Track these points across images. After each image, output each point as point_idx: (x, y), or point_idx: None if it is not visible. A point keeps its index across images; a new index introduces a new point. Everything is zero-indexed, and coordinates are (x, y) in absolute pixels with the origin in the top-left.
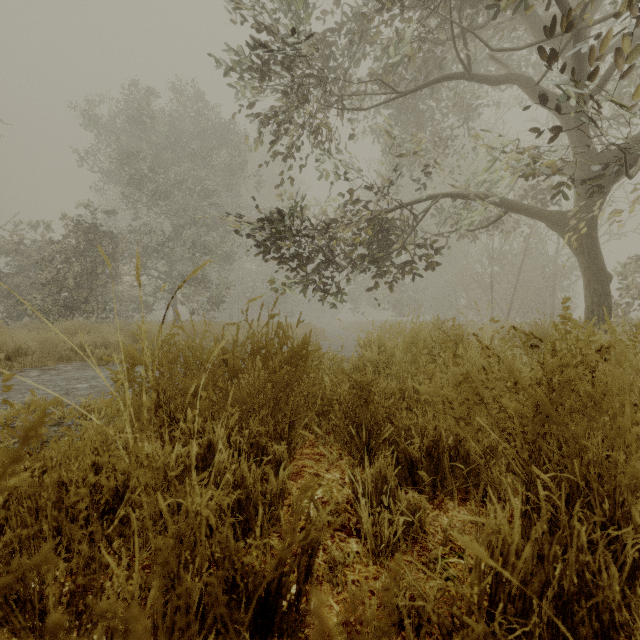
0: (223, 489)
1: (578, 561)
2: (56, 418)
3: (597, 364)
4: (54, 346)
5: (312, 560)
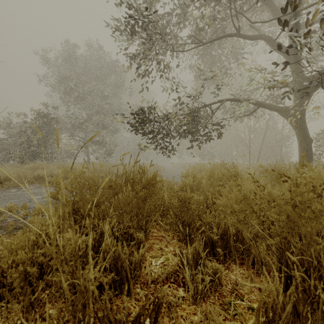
0: (107, 261)
1: (323, 319)
2: (22, 215)
3: (322, 192)
4: (25, 176)
5: (158, 314)
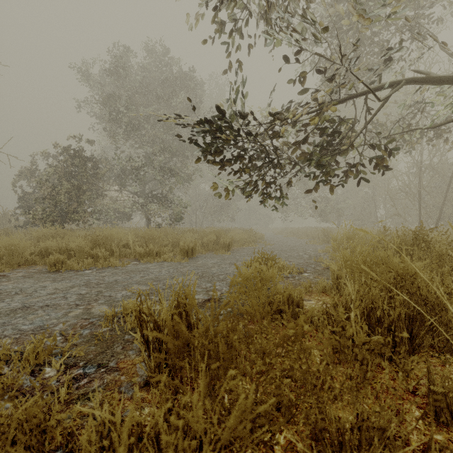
0: None
1: None
2: None
3: None
4: (20, 251)
5: None
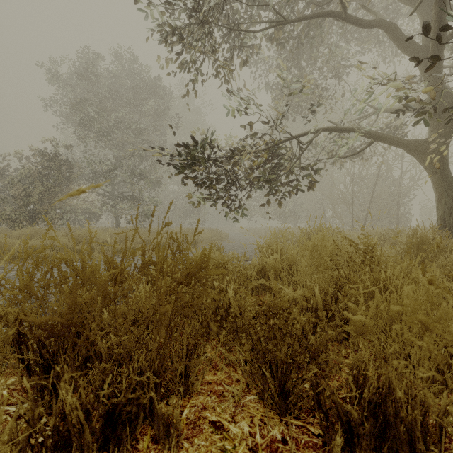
0: None
1: None
2: None
3: None
4: (9, 248)
5: None
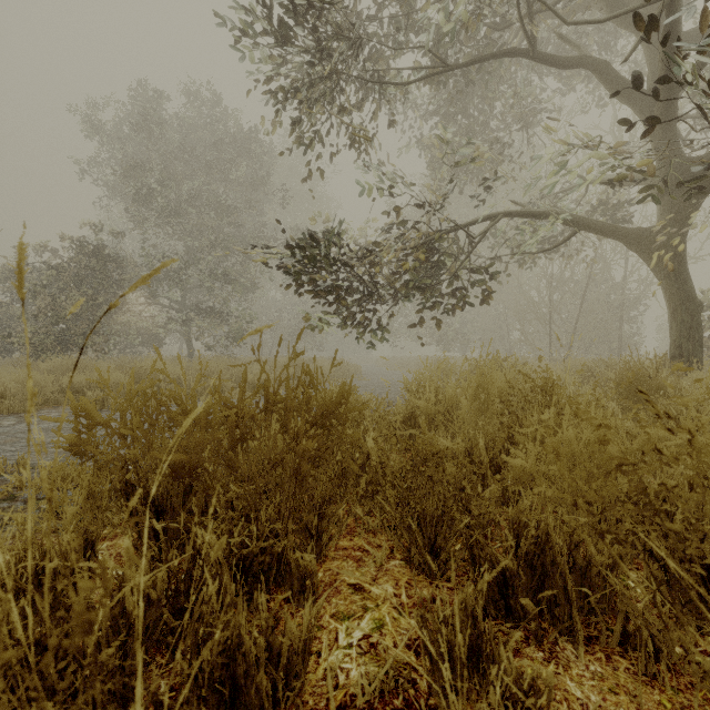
0: (204, 660)
1: None
2: (10, 489)
3: None
4: (39, 387)
5: None
